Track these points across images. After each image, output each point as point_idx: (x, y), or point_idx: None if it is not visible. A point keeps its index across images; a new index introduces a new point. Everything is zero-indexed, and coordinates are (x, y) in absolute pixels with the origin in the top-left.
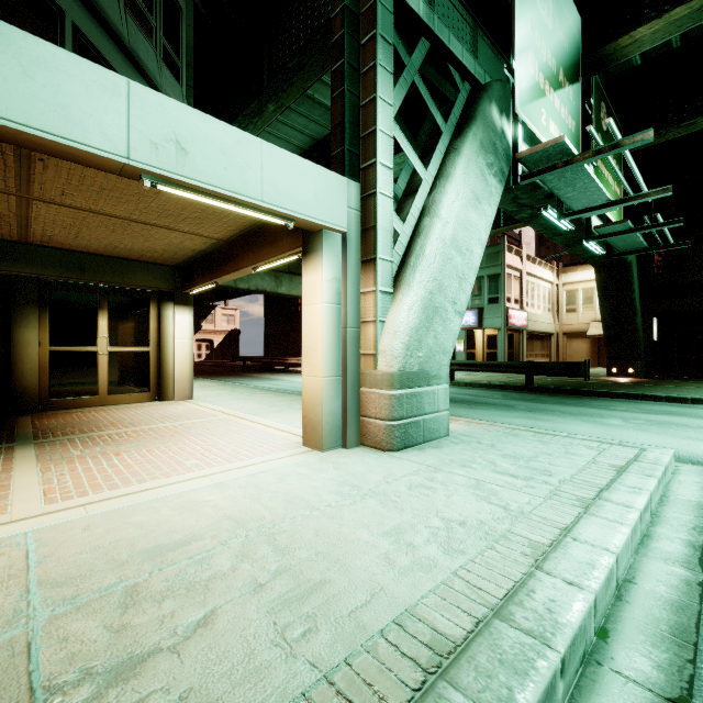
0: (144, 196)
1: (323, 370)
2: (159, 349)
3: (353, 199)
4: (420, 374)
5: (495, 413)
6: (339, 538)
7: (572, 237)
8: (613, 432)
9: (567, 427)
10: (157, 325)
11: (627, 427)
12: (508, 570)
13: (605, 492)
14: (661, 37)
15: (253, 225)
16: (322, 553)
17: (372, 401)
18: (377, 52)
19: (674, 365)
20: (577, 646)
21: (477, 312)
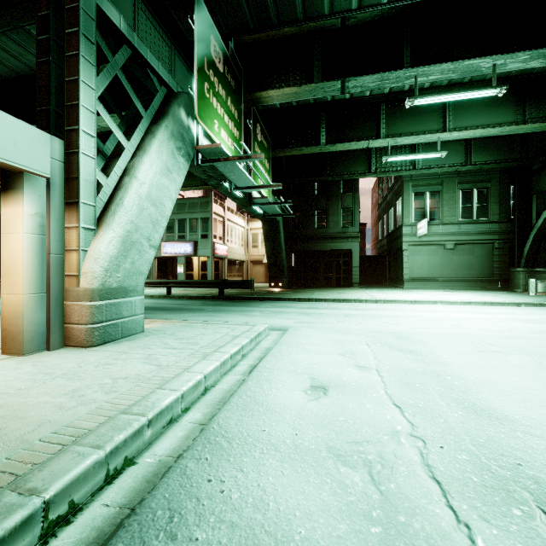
0: None
1: (24, 289)
2: None
3: (57, 152)
4: (119, 289)
5: (190, 315)
6: (22, 405)
7: (245, 201)
8: (251, 319)
9: (228, 319)
10: None
11: (260, 316)
12: (141, 393)
13: (220, 348)
14: (281, 100)
15: None
16: (3, 416)
17: (76, 311)
18: (79, 45)
19: (302, 280)
20: (164, 415)
21: (193, 244)
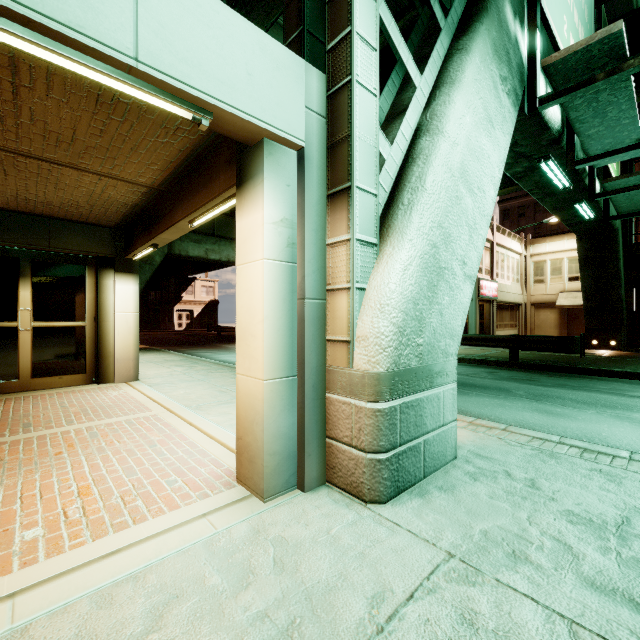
0: (1, 100)
1: (264, 369)
2: (97, 324)
3: (314, 96)
4: (419, 371)
5: (494, 402)
6: None
7: (565, 199)
8: None
9: (601, 430)
10: (95, 296)
11: None
12: None
13: None
14: None
15: (184, 161)
16: None
17: (345, 417)
18: None
19: None
20: None
21: None
